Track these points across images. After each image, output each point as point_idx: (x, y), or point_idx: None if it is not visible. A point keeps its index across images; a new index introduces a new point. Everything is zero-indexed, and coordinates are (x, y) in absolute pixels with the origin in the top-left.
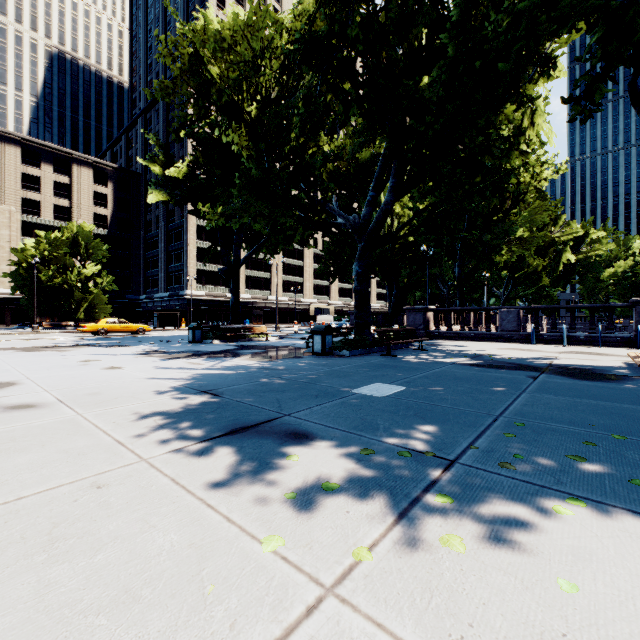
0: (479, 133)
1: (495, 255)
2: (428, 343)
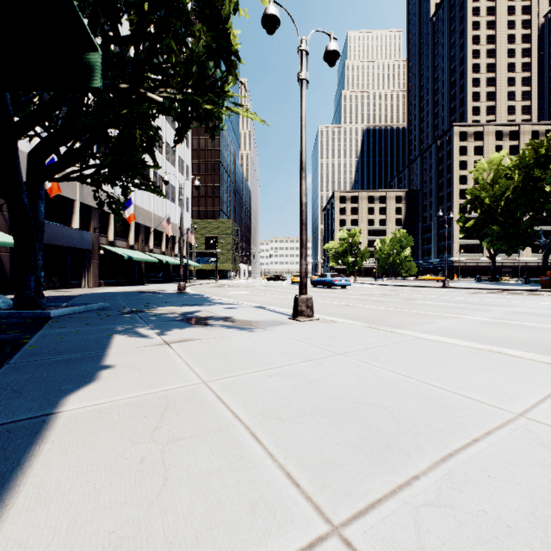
0: None
1: None
2: None
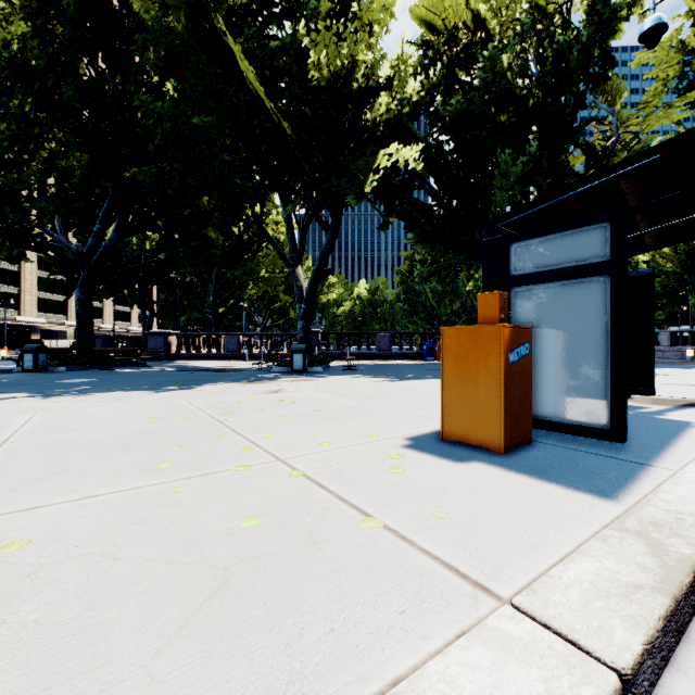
0: (188, 206)
1: (205, 295)
2: (163, 363)
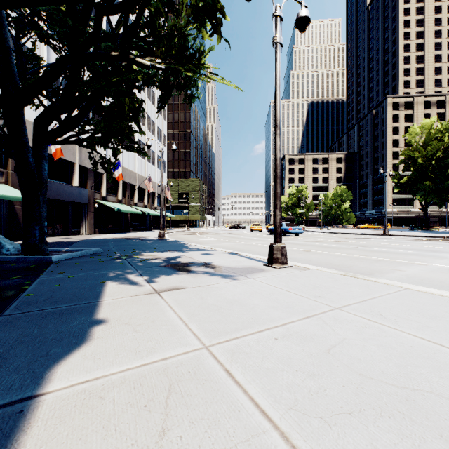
0: None
1: None
2: None
